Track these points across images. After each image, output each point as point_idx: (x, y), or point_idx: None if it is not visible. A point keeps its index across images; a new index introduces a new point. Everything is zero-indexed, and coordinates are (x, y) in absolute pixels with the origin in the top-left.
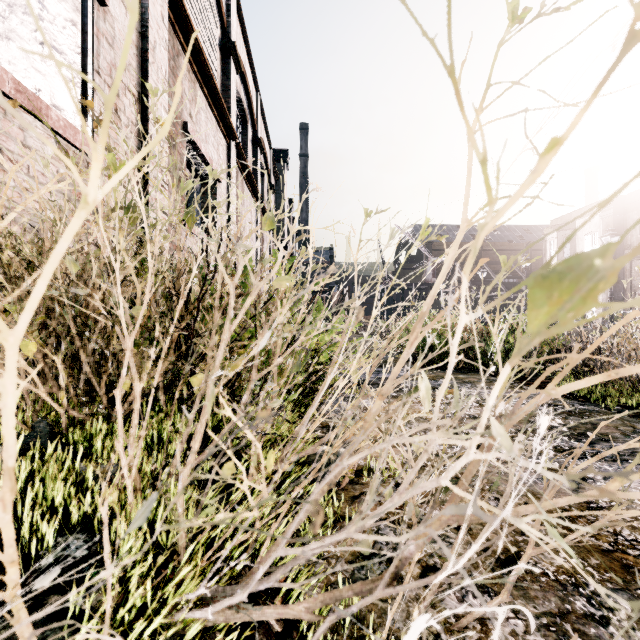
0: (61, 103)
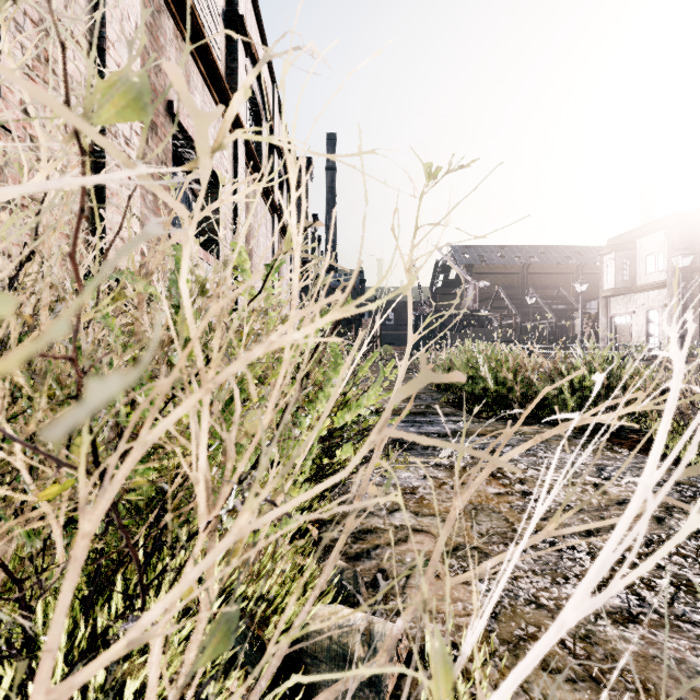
0: None
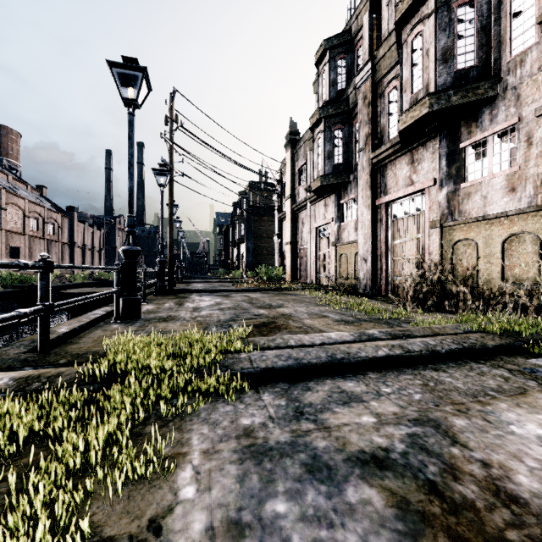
0: None
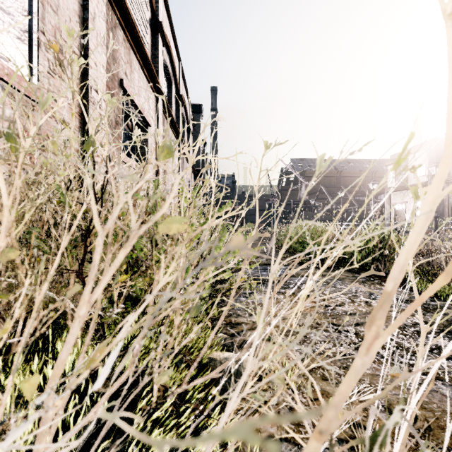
0: (8, 55)
